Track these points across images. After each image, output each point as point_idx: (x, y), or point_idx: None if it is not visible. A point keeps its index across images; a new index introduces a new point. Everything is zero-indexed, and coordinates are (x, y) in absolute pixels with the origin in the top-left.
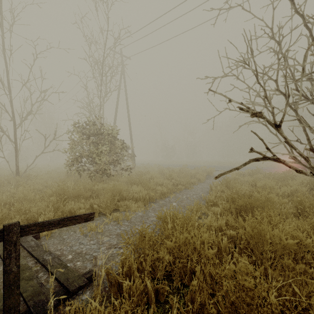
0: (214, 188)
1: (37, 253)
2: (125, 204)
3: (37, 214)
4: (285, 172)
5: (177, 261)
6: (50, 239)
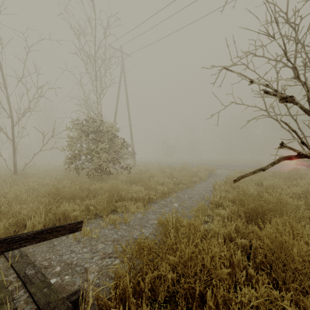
0: (217, 188)
1: (19, 266)
2: (124, 205)
3: (28, 217)
4: (291, 170)
5: (182, 281)
6: (39, 246)
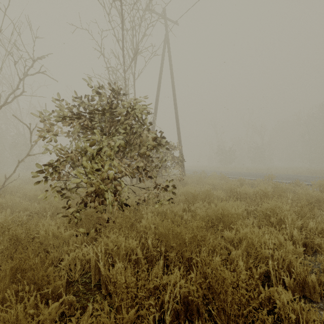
0: None
1: None
2: None
3: None
4: None
5: None
6: None
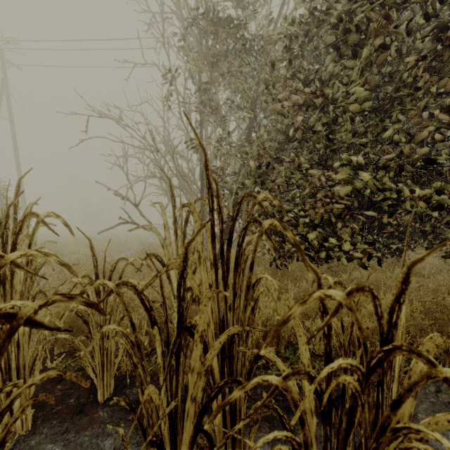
0: None
1: None
2: None
3: None
4: None
5: None
6: None
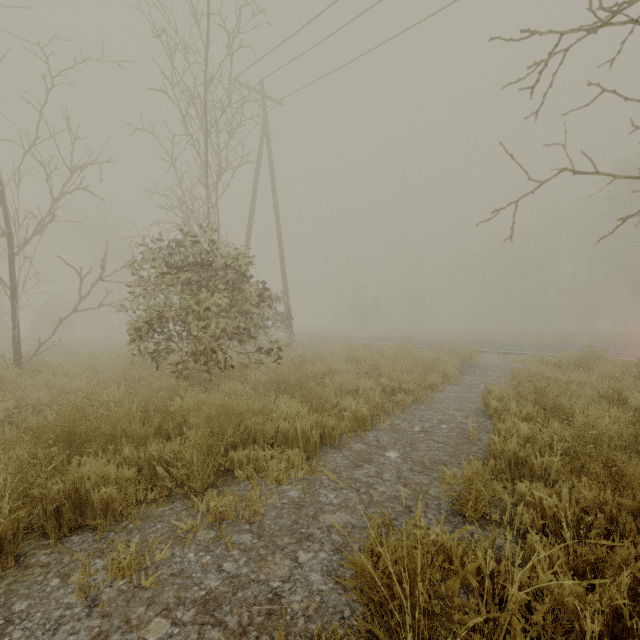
0: (496, 405)
1: None
2: (254, 457)
3: None
4: None
5: None
6: None
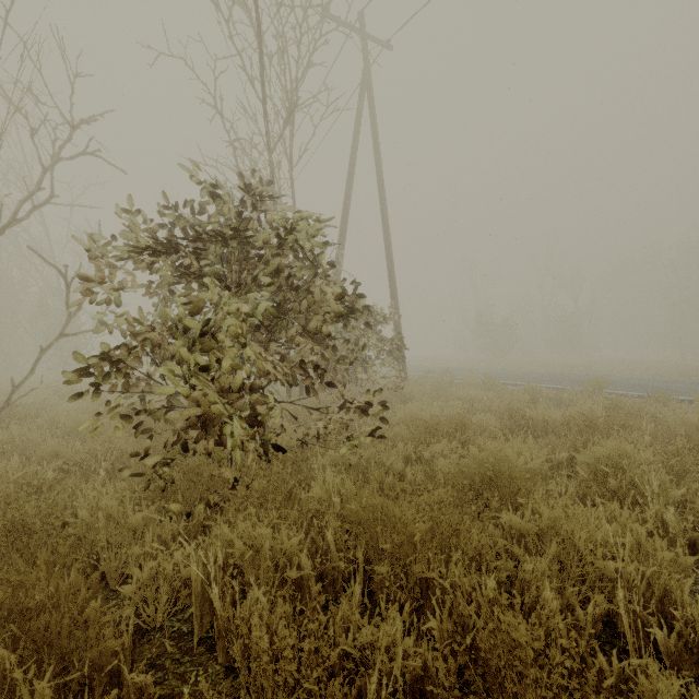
0: None
1: None
2: None
3: None
4: None
5: None
6: None
